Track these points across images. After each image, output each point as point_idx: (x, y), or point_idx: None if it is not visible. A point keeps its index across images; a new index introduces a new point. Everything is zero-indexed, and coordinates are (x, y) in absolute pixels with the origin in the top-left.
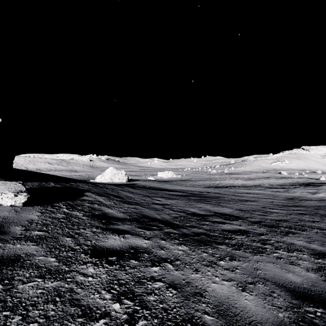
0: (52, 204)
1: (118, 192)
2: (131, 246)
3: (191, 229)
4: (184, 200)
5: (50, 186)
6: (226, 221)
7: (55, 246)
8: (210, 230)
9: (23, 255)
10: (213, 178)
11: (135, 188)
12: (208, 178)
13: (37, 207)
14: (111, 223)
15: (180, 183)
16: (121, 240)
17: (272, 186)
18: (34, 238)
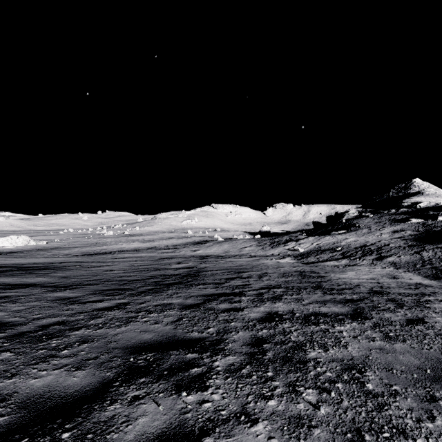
0: None
1: None
2: None
3: None
4: None
5: None
6: (2, 291)
7: None
8: None
9: None
10: (102, 242)
11: None
12: (95, 242)
13: None
14: None
15: (33, 253)
16: None
17: (166, 247)
18: None
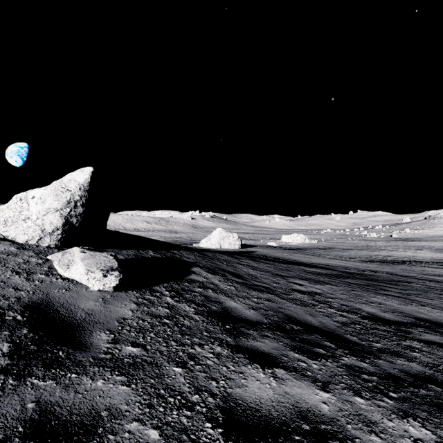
0: (151, 287)
1: (235, 267)
2: (298, 408)
3: (395, 362)
4: (341, 286)
5: (148, 255)
6: None
7: (158, 389)
8: (437, 368)
9: (105, 413)
10: (374, 245)
11: (256, 259)
12: (364, 245)
13: (132, 292)
14: (242, 334)
15: (317, 252)
16: (272, 384)
17: None
18: (125, 364)
